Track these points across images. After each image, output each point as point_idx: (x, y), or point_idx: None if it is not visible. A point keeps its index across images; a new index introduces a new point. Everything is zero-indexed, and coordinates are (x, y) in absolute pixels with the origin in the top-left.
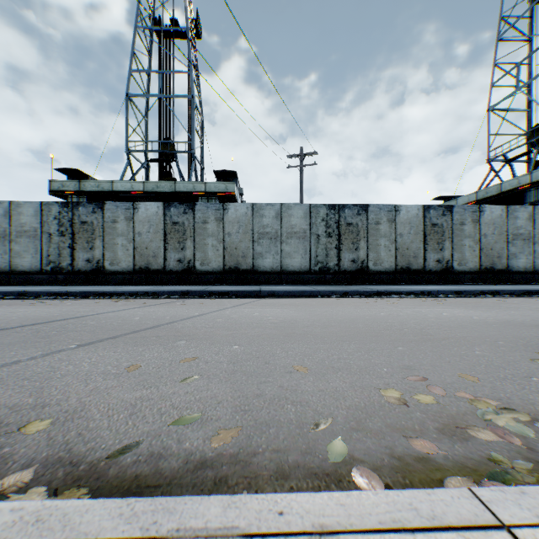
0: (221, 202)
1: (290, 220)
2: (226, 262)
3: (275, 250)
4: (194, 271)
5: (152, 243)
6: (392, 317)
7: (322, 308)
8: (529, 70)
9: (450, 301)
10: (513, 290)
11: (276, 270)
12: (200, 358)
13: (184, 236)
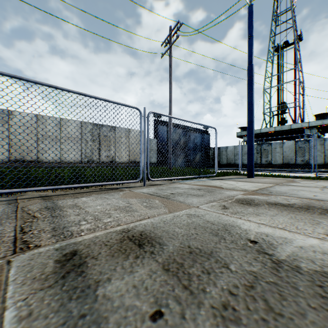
0: (318, 129)
1: None
2: (325, 161)
3: None
4: (308, 164)
5: (289, 155)
6: None
7: None
8: None
9: None
10: None
11: None
12: None
13: (304, 151)
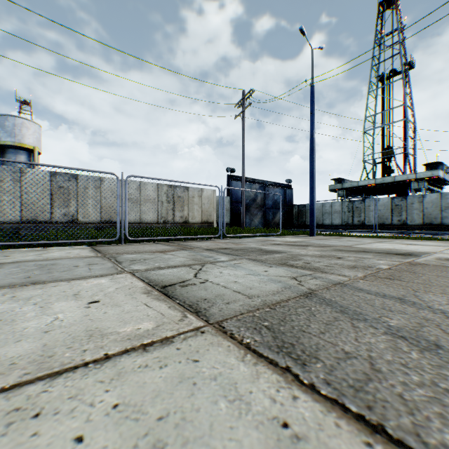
0: (428, 181)
1: None
2: (423, 221)
3: None
4: (405, 225)
5: (384, 214)
6: None
7: None
8: None
9: None
10: None
11: None
12: None
13: (400, 210)
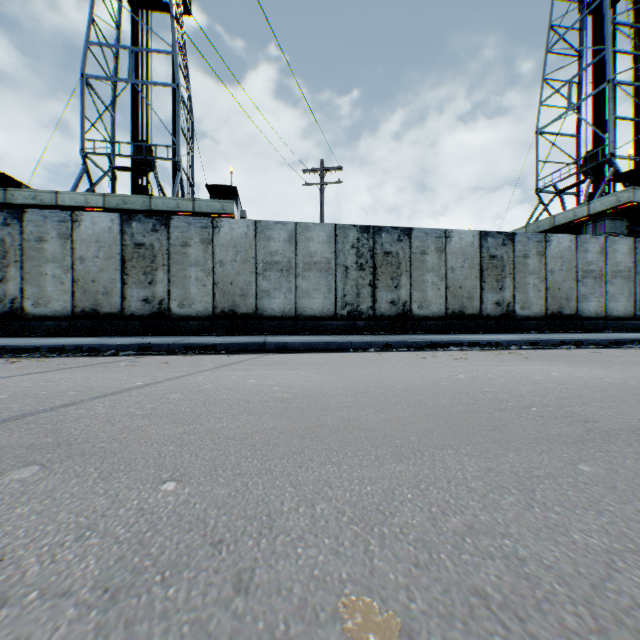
0: None
1: (309, 245)
2: (218, 303)
3: (288, 287)
4: (168, 316)
5: (102, 274)
6: (483, 383)
7: (361, 368)
8: (579, 90)
9: (534, 354)
10: (599, 340)
11: (289, 315)
12: None
13: (154, 264)
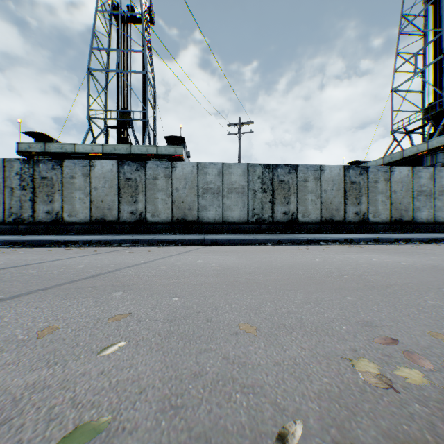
0: None
1: (231, 177)
2: (174, 214)
3: (218, 204)
4: (145, 222)
5: (107, 197)
6: (327, 264)
7: (261, 255)
8: (424, 59)
9: (372, 247)
10: (422, 238)
11: (218, 221)
12: (132, 314)
13: (137, 190)
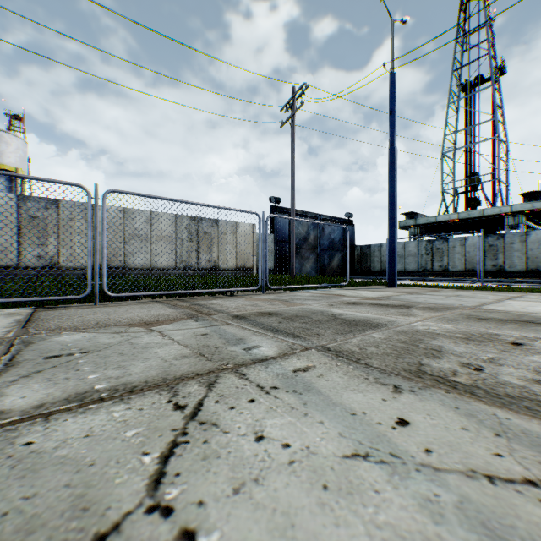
0: (526, 216)
1: None
2: (527, 266)
3: None
4: (502, 271)
5: (475, 257)
6: None
7: None
8: None
9: None
10: None
11: None
12: None
13: (496, 252)
